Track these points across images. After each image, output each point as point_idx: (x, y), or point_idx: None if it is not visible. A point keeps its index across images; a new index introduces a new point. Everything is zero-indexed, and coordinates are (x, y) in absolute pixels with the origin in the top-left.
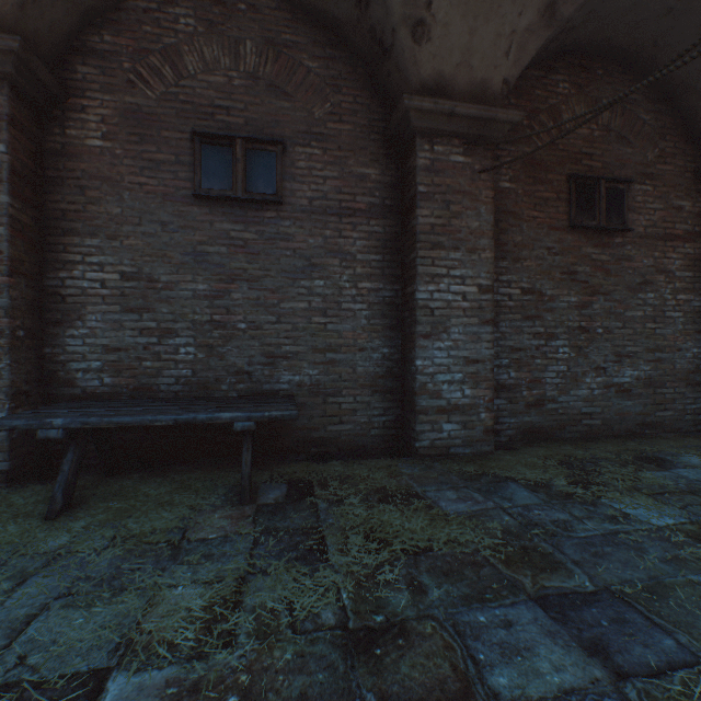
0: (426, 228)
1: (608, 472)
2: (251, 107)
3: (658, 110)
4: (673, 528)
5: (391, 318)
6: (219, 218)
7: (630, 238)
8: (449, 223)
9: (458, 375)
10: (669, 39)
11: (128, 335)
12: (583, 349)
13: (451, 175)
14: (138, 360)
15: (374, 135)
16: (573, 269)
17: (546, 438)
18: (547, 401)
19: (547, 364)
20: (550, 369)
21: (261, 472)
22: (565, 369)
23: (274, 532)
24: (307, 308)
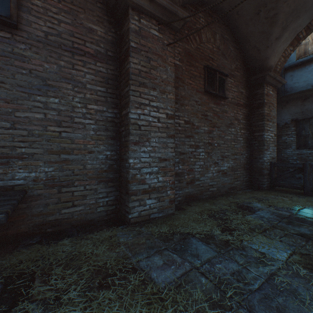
0: (136, 71)
1: (233, 219)
2: None
3: (235, 47)
4: (291, 261)
5: (112, 131)
6: None
7: (226, 102)
8: (150, 72)
9: (155, 168)
10: (243, 12)
11: None
12: (210, 154)
13: (151, 42)
14: None
15: (99, 4)
16: (206, 114)
17: (195, 199)
18: (195, 180)
19: (195, 161)
20: (197, 164)
21: None
22: (203, 163)
23: None
24: (43, 118)
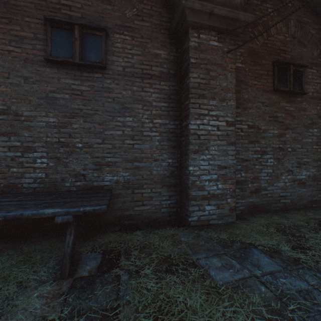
0: (195, 85)
1: (310, 237)
2: (85, 7)
3: (319, 28)
4: None
5: (173, 141)
6: (64, 76)
7: (305, 98)
8: (209, 83)
9: (214, 175)
10: None
11: (0, 151)
12: (280, 160)
13: (210, 53)
14: (7, 167)
15: (163, 30)
16: (275, 115)
17: (261, 211)
18: (261, 189)
19: (261, 168)
20: (263, 171)
21: (87, 243)
22: (271, 171)
23: (76, 318)
24: (121, 134)
